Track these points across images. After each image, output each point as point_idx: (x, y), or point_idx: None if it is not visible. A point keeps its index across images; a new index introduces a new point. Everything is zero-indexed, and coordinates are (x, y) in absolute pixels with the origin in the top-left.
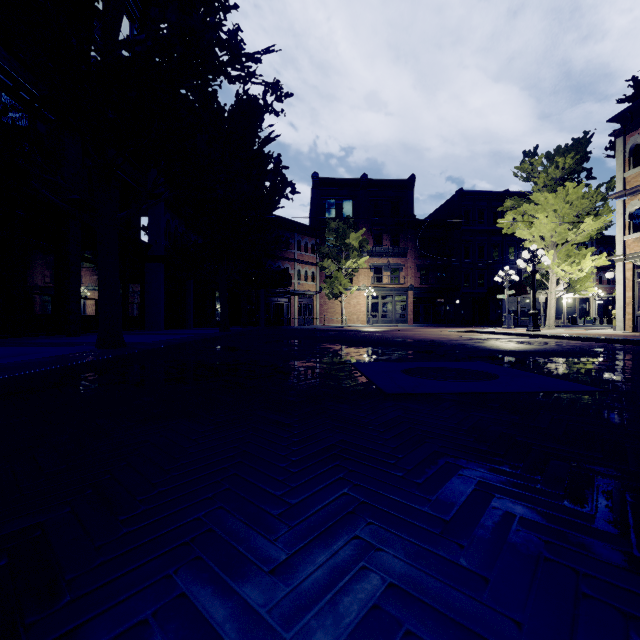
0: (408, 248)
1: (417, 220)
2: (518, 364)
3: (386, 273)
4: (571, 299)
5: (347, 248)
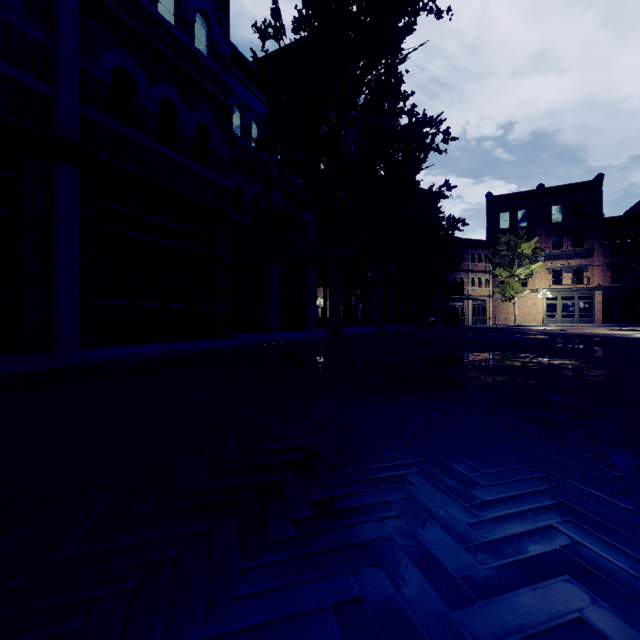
0: (594, 248)
1: (606, 218)
2: (540, 337)
3: (567, 274)
4: None
5: (519, 257)
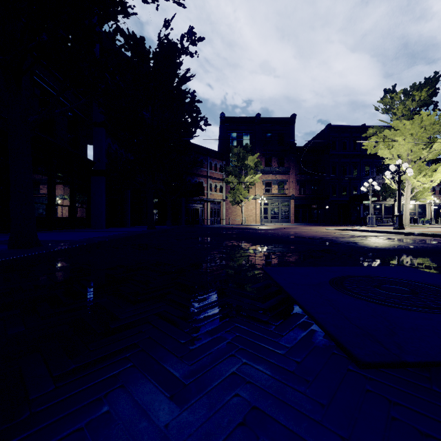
0: (290, 168)
1: (297, 147)
2: None
3: (274, 186)
4: (412, 205)
5: (246, 167)
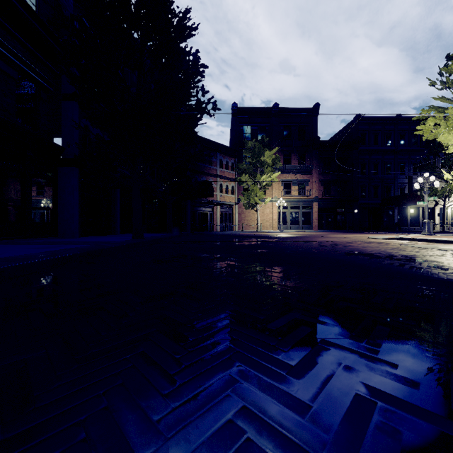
0: (313, 165)
1: (321, 142)
2: None
3: (294, 187)
4: None
5: (262, 165)
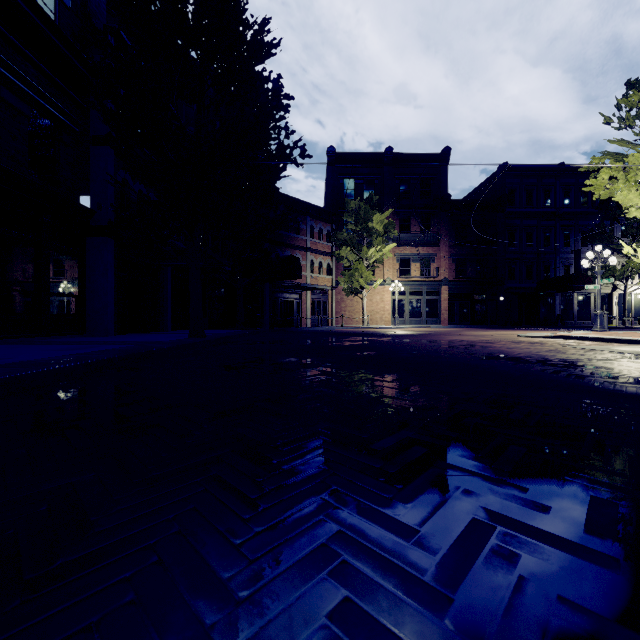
0: (441, 234)
1: (452, 201)
2: None
3: (415, 264)
4: None
5: (369, 233)
